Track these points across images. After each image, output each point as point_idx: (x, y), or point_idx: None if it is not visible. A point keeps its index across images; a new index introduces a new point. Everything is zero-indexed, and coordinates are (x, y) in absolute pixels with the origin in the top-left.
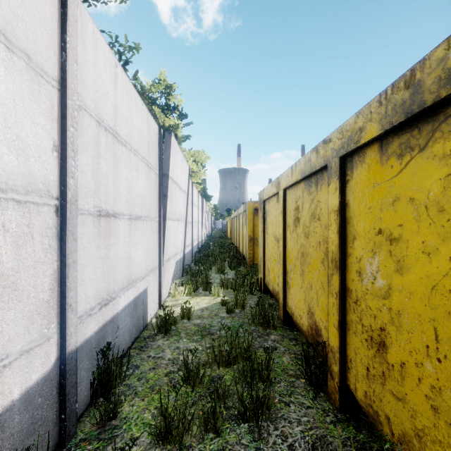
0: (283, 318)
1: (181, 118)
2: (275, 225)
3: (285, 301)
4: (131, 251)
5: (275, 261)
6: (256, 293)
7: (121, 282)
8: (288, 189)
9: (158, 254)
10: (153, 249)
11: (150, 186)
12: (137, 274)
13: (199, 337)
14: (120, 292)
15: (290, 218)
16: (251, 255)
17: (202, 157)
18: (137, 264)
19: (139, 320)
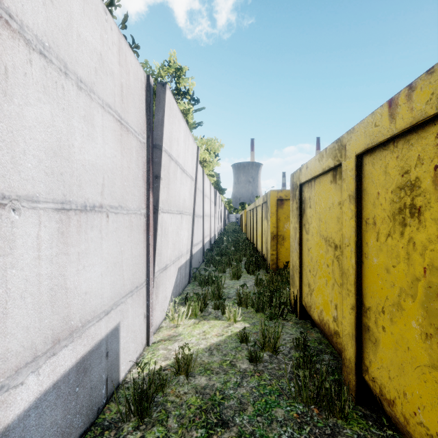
0: (356, 391)
1: (192, 104)
2: (328, 220)
3: (360, 361)
4: (67, 274)
5: (328, 278)
6: (289, 316)
7: (24, 349)
8: (370, 154)
9: (145, 263)
10: (135, 258)
11: (126, 158)
12: (87, 312)
13: (200, 432)
14: (17, 373)
15: (378, 208)
16: (274, 256)
17: (215, 145)
18: (87, 293)
19: (96, 392)
